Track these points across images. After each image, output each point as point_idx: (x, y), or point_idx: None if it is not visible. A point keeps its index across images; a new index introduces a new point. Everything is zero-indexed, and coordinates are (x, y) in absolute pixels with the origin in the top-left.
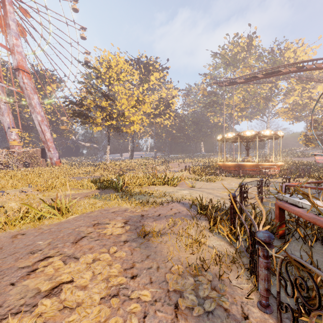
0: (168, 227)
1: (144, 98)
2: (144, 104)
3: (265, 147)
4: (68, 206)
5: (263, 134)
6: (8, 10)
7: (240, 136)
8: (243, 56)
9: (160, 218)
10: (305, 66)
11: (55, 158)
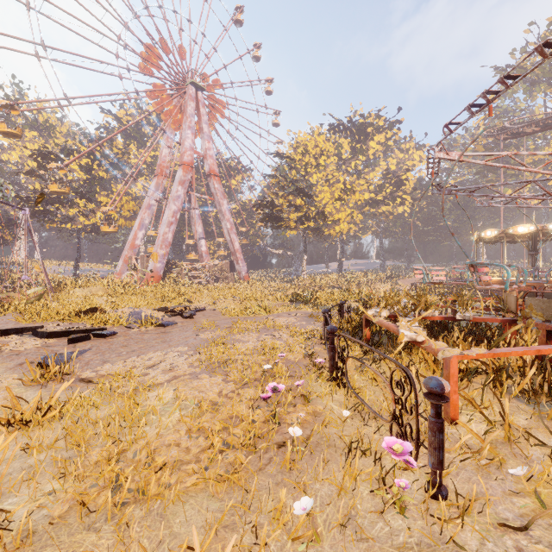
0: None
1: (353, 185)
2: (354, 193)
3: None
4: (270, 308)
5: None
6: (202, 114)
7: (511, 234)
8: None
9: None
10: None
11: (243, 272)
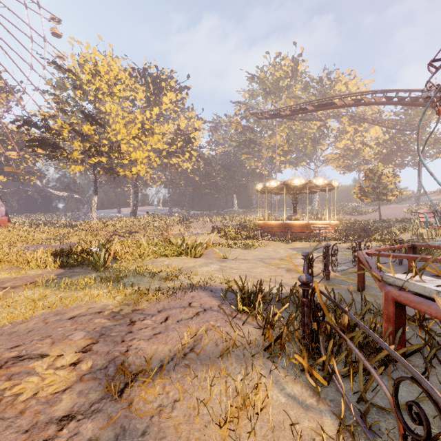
0: (181, 354)
1: (152, 126)
2: (152, 134)
3: (313, 202)
4: None
5: (315, 183)
6: None
7: (287, 186)
8: (286, 84)
9: (167, 328)
10: (363, 99)
11: None
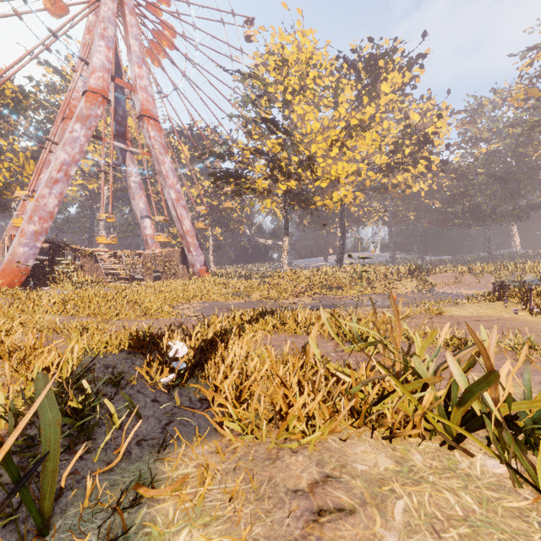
0: None
1: (361, 119)
2: (363, 132)
3: None
4: None
5: None
6: (129, 23)
7: None
8: None
9: None
10: None
11: (198, 263)
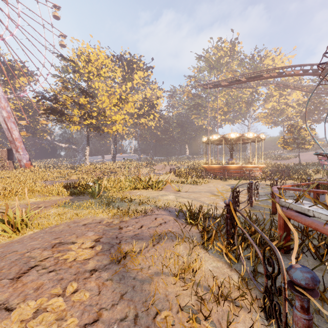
0: (151, 245)
1: (127, 97)
2: (127, 103)
3: (247, 150)
4: (26, 218)
5: (247, 136)
6: None
7: (225, 138)
8: (226, 61)
9: (142, 232)
10: (284, 72)
11: (24, 160)
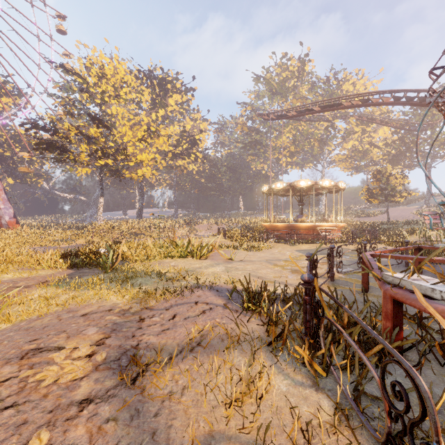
0: (189, 348)
1: (157, 128)
2: (158, 137)
3: (320, 203)
4: None
5: (322, 185)
6: None
7: (293, 187)
8: (293, 84)
9: (175, 325)
10: (370, 99)
11: (7, 216)
